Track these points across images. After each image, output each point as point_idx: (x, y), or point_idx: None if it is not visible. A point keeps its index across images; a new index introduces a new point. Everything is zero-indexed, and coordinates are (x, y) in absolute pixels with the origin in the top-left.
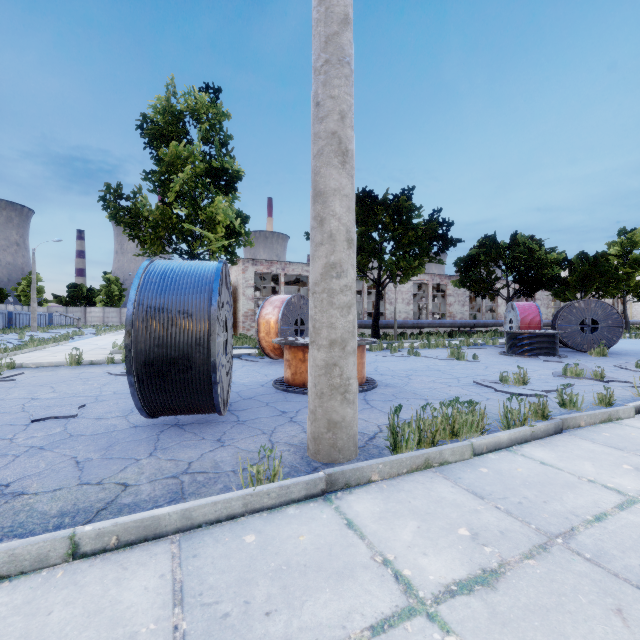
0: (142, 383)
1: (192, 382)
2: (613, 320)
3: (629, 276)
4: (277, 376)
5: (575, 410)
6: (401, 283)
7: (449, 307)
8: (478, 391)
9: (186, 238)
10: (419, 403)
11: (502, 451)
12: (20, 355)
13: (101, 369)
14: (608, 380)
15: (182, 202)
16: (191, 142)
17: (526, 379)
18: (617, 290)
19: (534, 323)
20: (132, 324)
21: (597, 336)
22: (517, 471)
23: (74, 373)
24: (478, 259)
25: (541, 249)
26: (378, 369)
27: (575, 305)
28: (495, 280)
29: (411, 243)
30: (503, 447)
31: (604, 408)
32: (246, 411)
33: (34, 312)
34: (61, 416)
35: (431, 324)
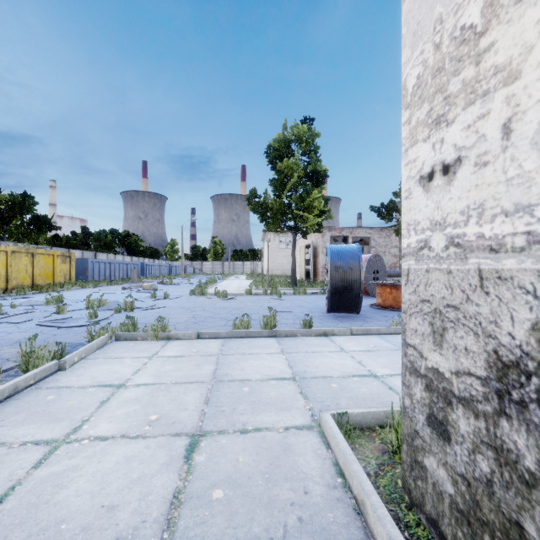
0: (332, 296)
1: (352, 297)
2: None
3: None
4: (368, 303)
5: None
6: None
7: None
8: None
9: (294, 219)
10: None
11: None
12: (210, 289)
13: (265, 297)
14: None
15: (290, 195)
16: (293, 155)
17: None
18: None
19: None
20: (330, 273)
21: None
22: None
23: (256, 298)
24: None
25: None
26: None
27: None
28: None
29: None
30: None
31: None
32: (366, 314)
33: (182, 265)
34: (287, 311)
35: None
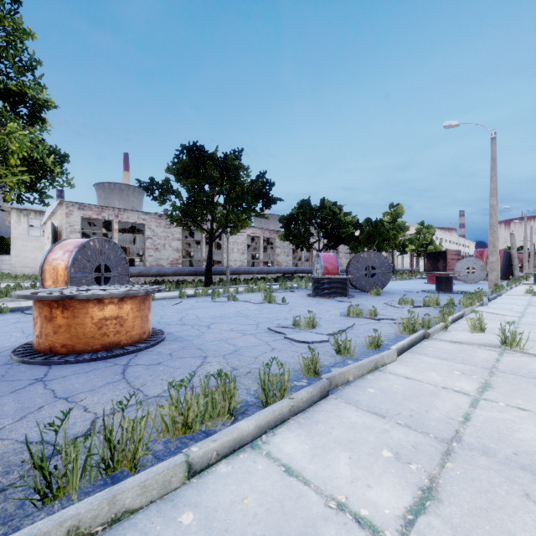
0: None
1: None
2: (385, 267)
3: (395, 236)
4: None
5: (349, 356)
6: (232, 234)
7: (277, 257)
8: (268, 339)
9: None
10: (192, 364)
11: (243, 450)
12: None
13: None
14: (379, 318)
15: None
16: None
17: (315, 322)
18: (389, 246)
19: (333, 270)
20: None
21: (375, 279)
22: (241, 507)
23: None
24: (298, 218)
25: (341, 213)
26: (184, 318)
27: (361, 255)
28: (310, 235)
29: (238, 198)
30: (247, 442)
31: (373, 351)
32: None
33: None
34: None
35: (260, 271)
